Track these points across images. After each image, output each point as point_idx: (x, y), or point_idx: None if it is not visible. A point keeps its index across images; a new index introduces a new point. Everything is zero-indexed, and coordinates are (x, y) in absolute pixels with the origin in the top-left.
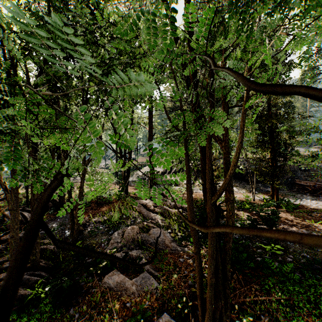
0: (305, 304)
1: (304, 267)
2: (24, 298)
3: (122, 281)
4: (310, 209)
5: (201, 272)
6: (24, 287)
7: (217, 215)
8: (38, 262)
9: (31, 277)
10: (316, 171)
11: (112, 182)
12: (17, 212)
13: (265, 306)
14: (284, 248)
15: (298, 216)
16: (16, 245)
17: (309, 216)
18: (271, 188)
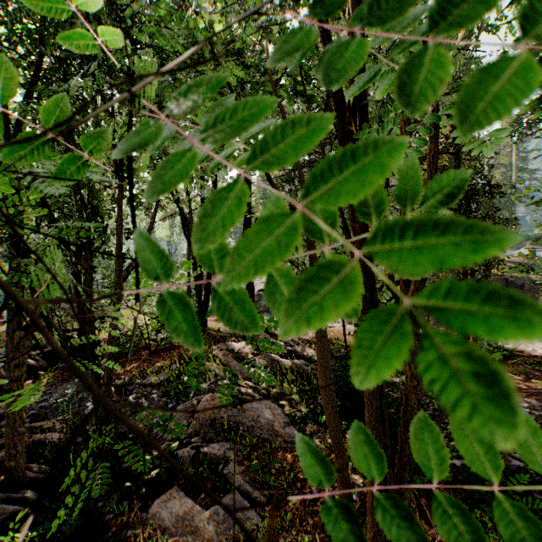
0: None
1: None
2: None
3: (188, 513)
4: (535, 357)
5: None
6: None
7: None
8: (22, 473)
9: (4, 507)
10: (535, 288)
11: None
12: None
13: None
14: None
15: (516, 371)
16: None
17: (536, 372)
18: None
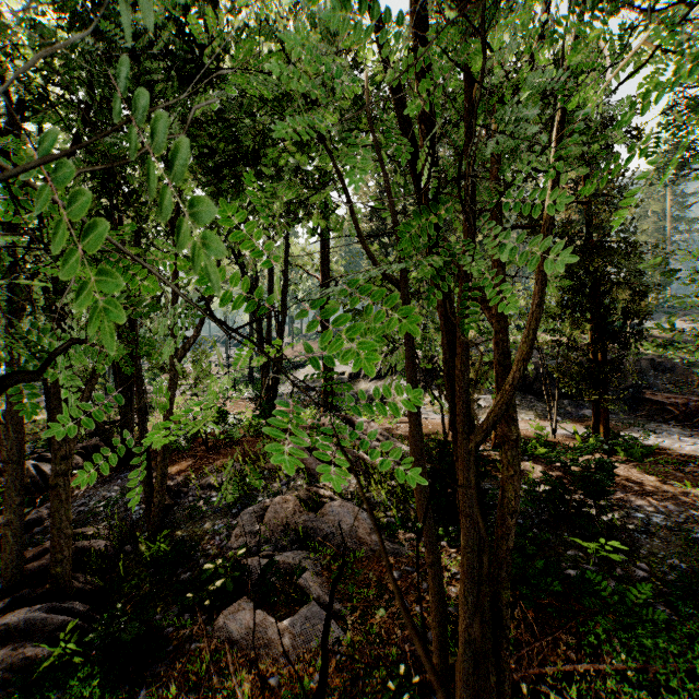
0: (683, 681)
1: (675, 593)
2: (34, 664)
3: (260, 625)
4: (680, 456)
5: (443, 610)
6: (36, 638)
7: (478, 475)
8: (68, 581)
9: (51, 617)
10: (689, 372)
11: (242, 397)
12: (20, 465)
13: (591, 686)
14: (626, 546)
15: (654, 472)
16: (19, 542)
17: (678, 473)
18: (593, 411)
